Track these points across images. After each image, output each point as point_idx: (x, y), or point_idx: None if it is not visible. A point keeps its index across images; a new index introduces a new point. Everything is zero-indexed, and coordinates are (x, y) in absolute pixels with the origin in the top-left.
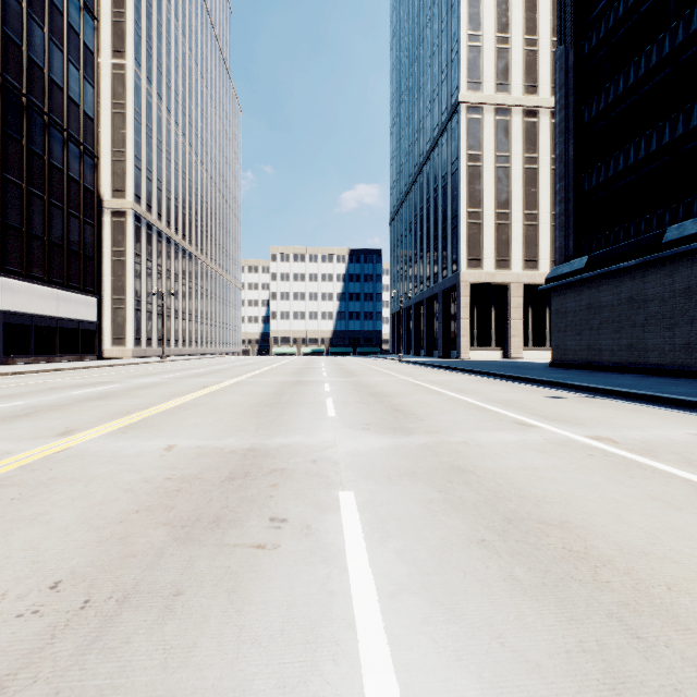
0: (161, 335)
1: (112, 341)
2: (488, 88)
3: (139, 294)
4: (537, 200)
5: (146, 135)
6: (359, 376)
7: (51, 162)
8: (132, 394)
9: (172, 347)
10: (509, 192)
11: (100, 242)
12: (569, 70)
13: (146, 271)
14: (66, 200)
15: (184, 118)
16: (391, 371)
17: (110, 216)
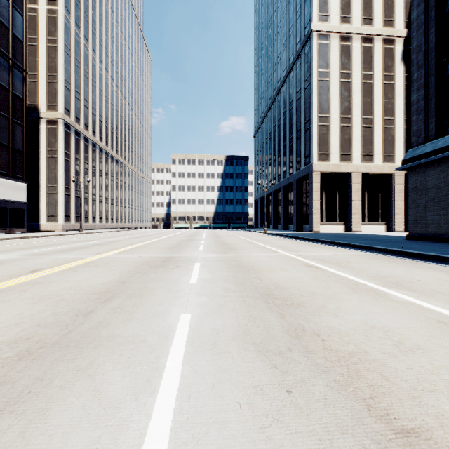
0: (88, 214)
1: (47, 218)
2: (334, 20)
3: (69, 183)
4: (372, 108)
5: (75, 65)
6: (236, 250)
7: None
8: None
9: (97, 223)
10: (350, 101)
11: (38, 143)
12: None
13: (75, 166)
14: None
15: (107, 58)
16: (265, 244)
17: (45, 124)
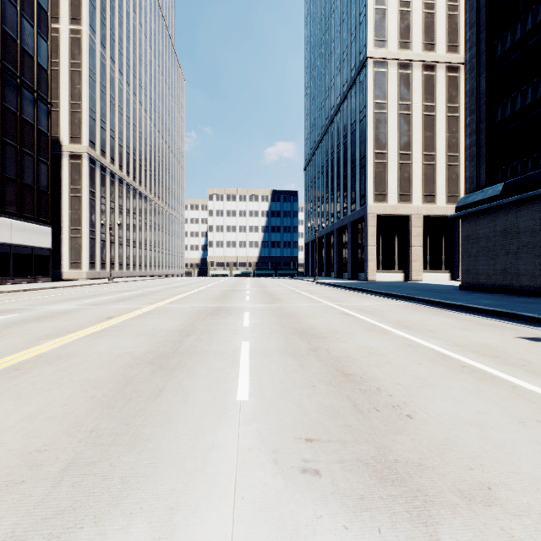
0: (114, 260)
1: (70, 265)
2: (392, 45)
3: (94, 225)
4: (434, 143)
5: (100, 91)
6: (282, 301)
7: (4, 105)
8: (1, 333)
9: (124, 270)
10: (410, 135)
11: (60, 181)
12: (480, 8)
13: (100, 206)
14: (20, 140)
15: (135, 80)
16: (312, 295)
17: (68, 158)
